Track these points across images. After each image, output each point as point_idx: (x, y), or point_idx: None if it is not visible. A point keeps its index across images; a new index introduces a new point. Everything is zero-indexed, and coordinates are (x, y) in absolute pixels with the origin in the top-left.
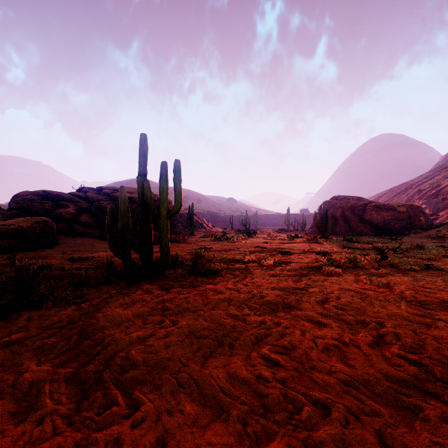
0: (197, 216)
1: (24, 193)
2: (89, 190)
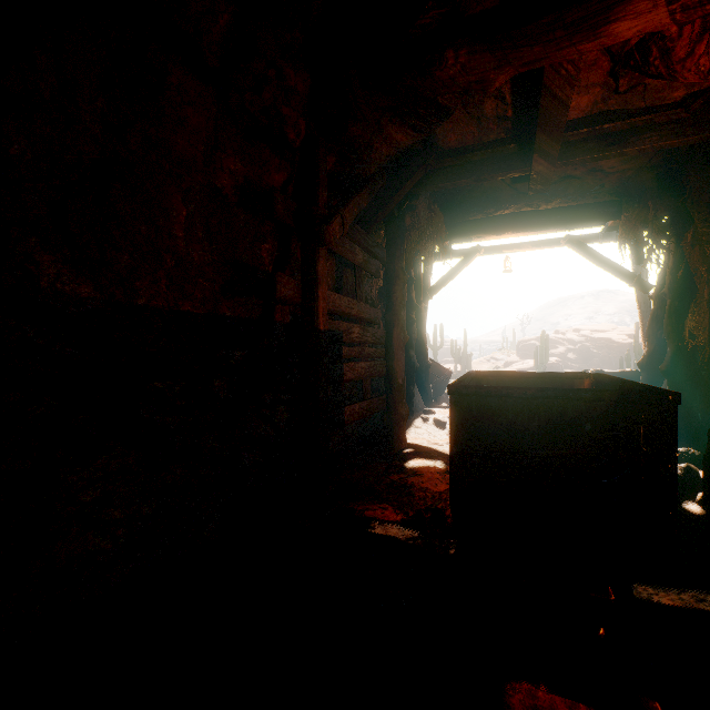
0: None
1: (525, 339)
2: (565, 331)
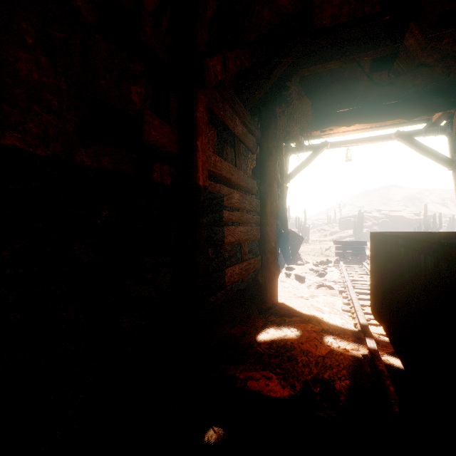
0: None
1: (344, 216)
2: (371, 211)
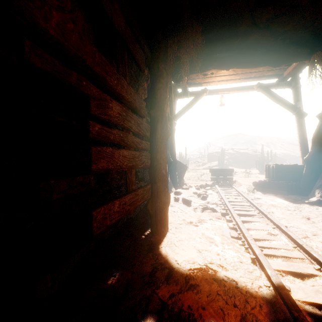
0: (278, 157)
1: (211, 153)
2: (228, 149)
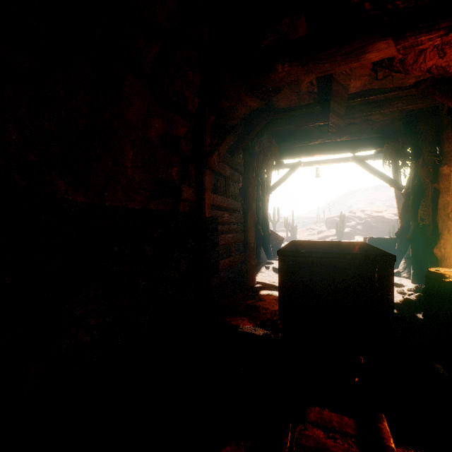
0: None
1: (331, 216)
2: (355, 211)
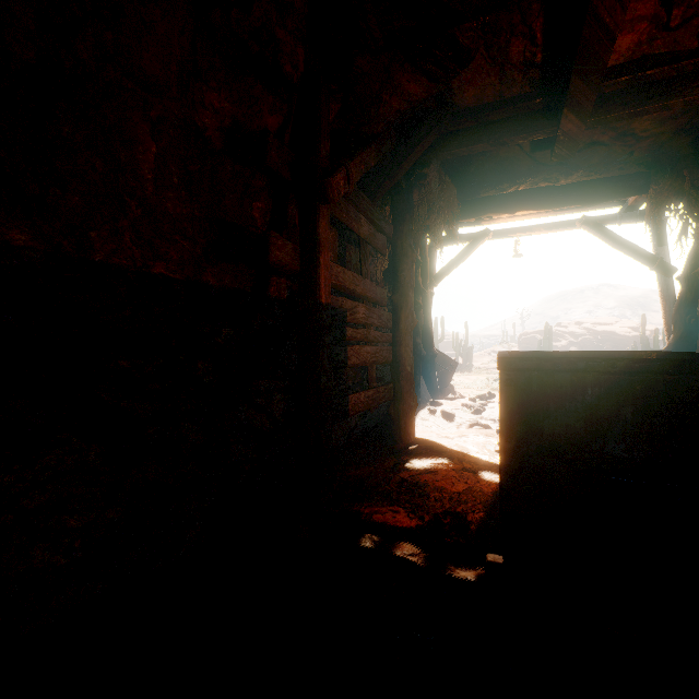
0: None
1: (527, 332)
2: (567, 324)
